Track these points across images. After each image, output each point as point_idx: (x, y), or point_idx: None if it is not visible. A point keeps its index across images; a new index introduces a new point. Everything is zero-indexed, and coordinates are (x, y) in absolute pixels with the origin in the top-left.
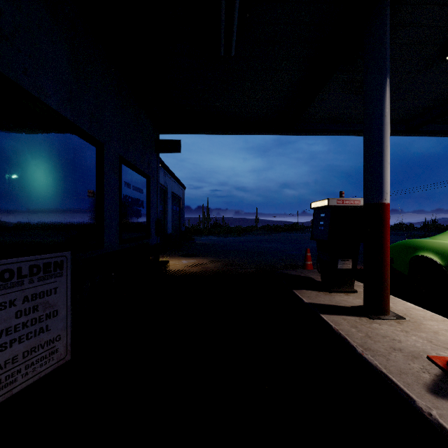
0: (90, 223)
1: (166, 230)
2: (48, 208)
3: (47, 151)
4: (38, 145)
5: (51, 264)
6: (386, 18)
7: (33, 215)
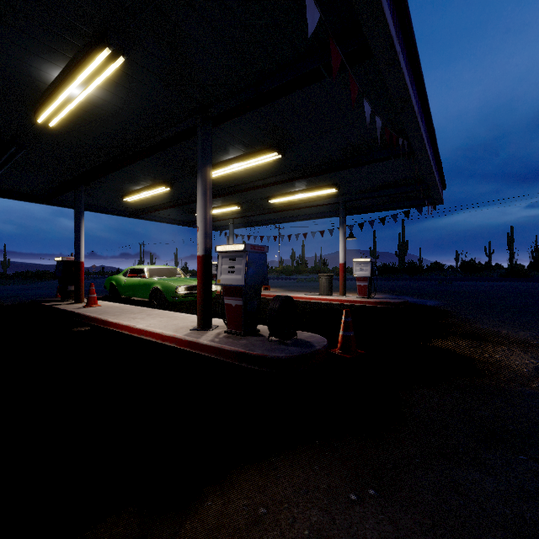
0: None
1: None
2: None
3: None
4: None
5: None
6: (82, 193)
7: None
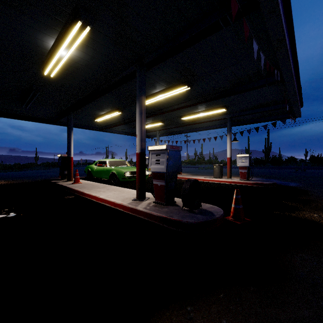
0: None
1: None
2: None
3: None
4: None
5: None
6: (71, 117)
7: None
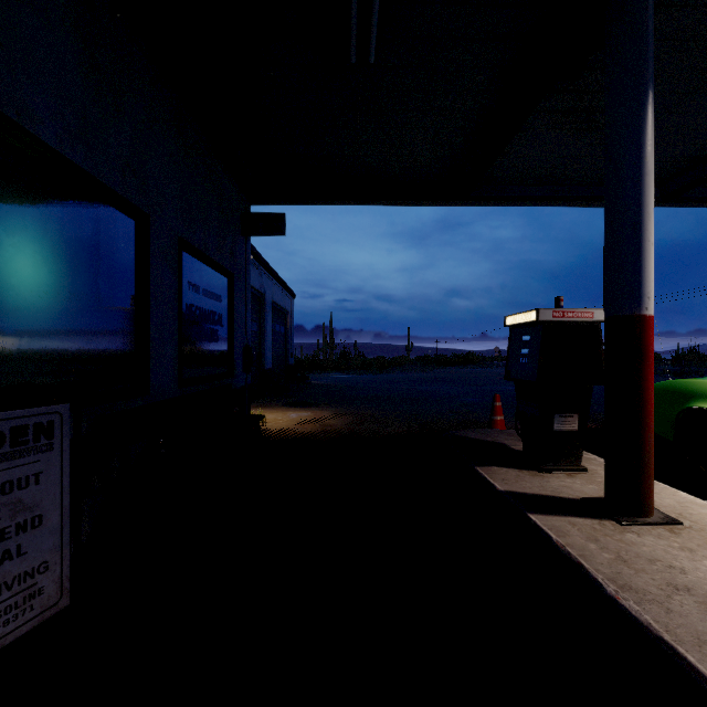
0: (124, 352)
1: (263, 364)
2: (40, 324)
3: (37, 222)
4: (20, 211)
5: (28, 429)
6: None
7: (10, 336)
